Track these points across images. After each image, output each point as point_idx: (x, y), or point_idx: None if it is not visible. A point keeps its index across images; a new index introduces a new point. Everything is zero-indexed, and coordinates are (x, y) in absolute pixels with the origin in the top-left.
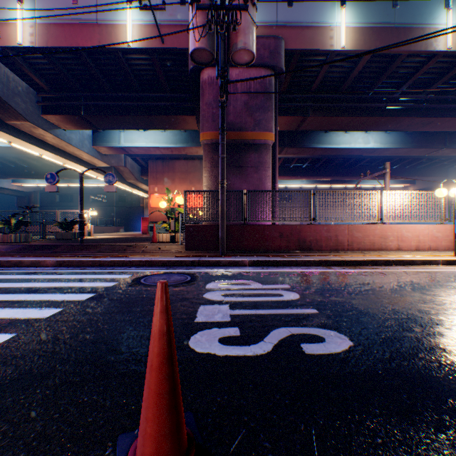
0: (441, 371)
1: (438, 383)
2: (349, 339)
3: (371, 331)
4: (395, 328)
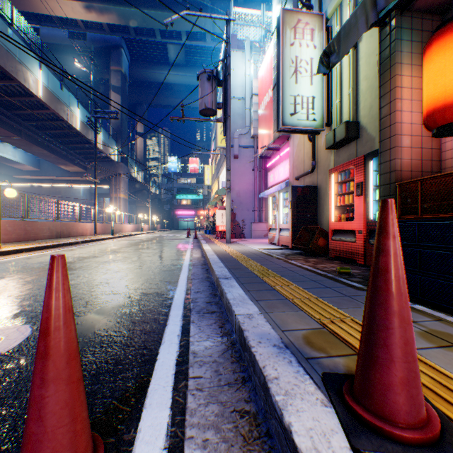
0: (97, 306)
1: (104, 310)
2: (22, 324)
3: (28, 312)
4: (39, 303)
